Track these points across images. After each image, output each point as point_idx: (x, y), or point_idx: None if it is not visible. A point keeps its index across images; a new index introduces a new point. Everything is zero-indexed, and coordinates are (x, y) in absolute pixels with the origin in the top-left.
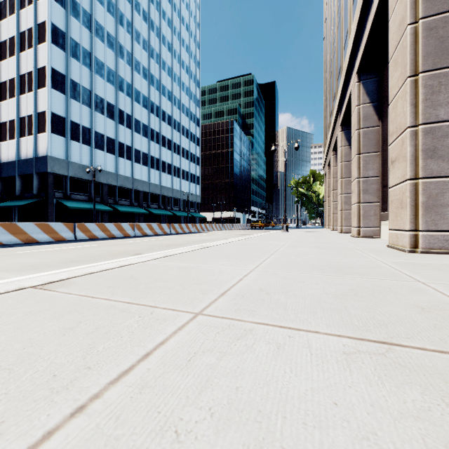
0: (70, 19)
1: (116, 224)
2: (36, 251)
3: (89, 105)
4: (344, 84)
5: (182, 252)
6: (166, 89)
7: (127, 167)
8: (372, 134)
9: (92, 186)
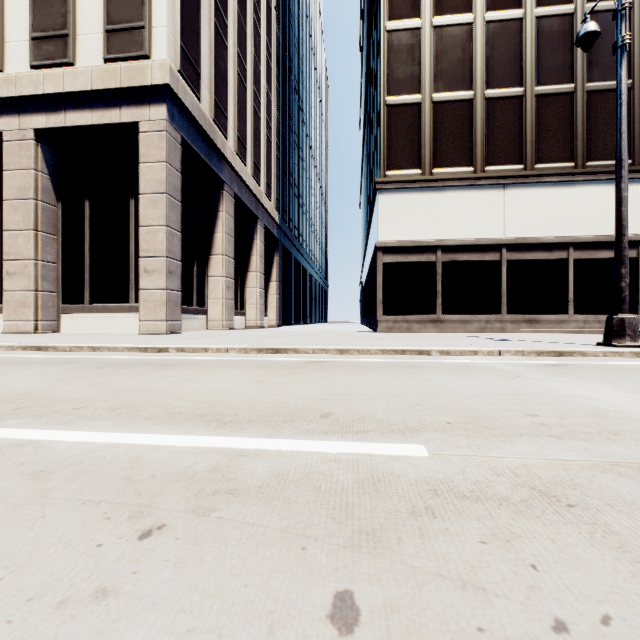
0: None
1: None
2: None
3: None
4: None
5: None
6: None
7: None
8: None
9: None
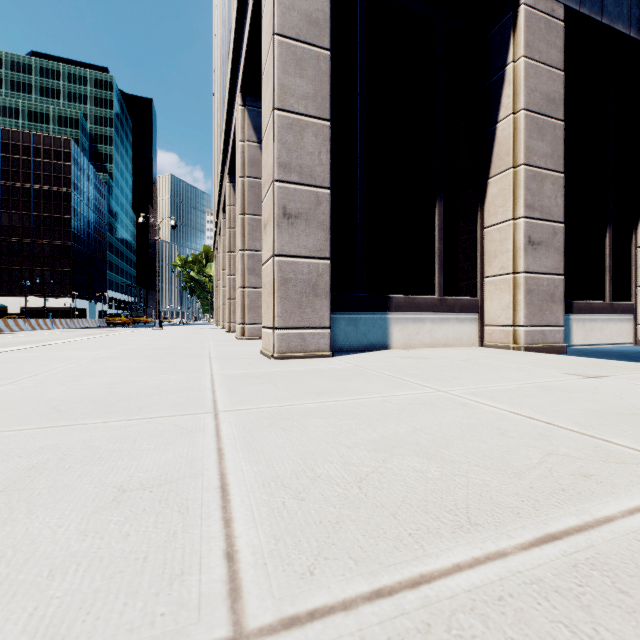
0: None
1: None
2: None
3: None
4: (221, 174)
5: (19, 349)
6: None
7: None
8: None
9: None
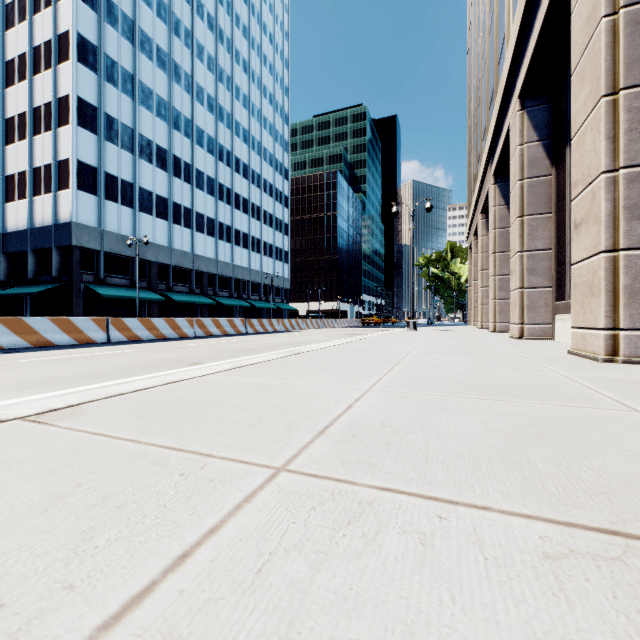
0: (104, 28)
1: (168, 320)
2: (47, 359)
3: (131, 150)
4: (499, 115)
5: (261, 362)
6: (241, 127)
7: (185, 238)
8: (541, 187)
9: (135, 265)
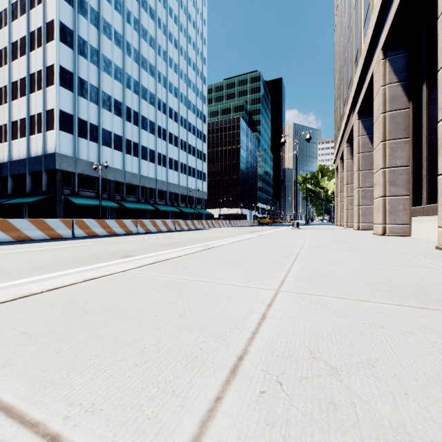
0: (78, 18)
1: (118, 221)
2: (15, 251)
3: (96, 102)
4: (363, 66)
5: (179, 256)
6: (173, 86)
7: (134, 164)
8: (400, 117)
9: (99, 182)
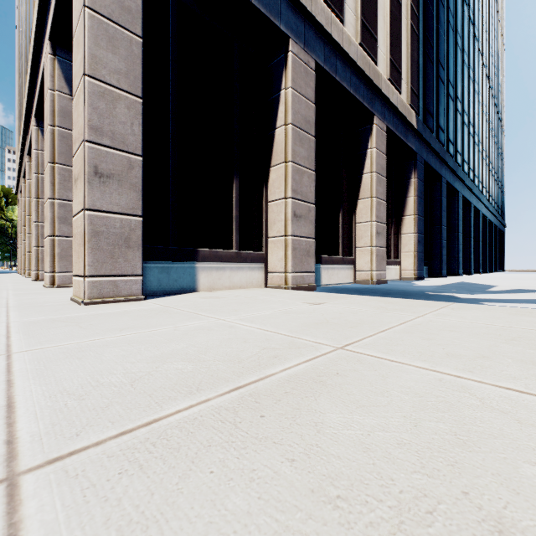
0: None
1: None
2: None
3: None
4: (27, 115)
5: None
6: None
7: None
8: None
9: None
